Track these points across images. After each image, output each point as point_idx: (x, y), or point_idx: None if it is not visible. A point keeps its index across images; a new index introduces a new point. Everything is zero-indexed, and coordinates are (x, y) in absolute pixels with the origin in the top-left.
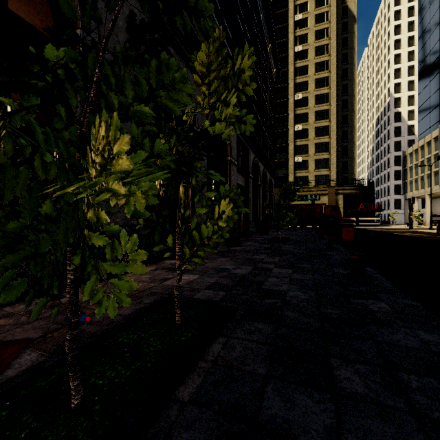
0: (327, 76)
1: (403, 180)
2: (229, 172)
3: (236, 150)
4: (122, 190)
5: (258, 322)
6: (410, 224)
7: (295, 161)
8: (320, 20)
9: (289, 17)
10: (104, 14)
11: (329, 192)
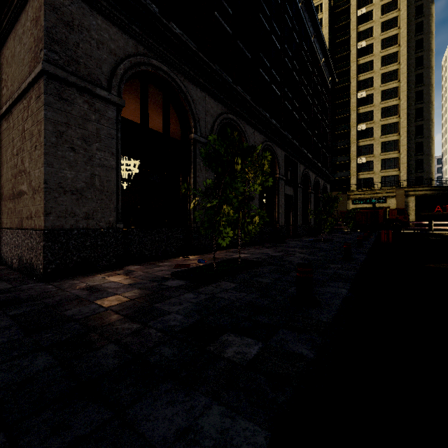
0: (396, 69)
1: None
2: (278, 186)
3: (284, 168)
4: (231, 219)
5: (272, 266)
6: None
7: (357, 162)
8: (387, 10)
9: (351, 13)
10: (202, 119)
11: (397, 194)
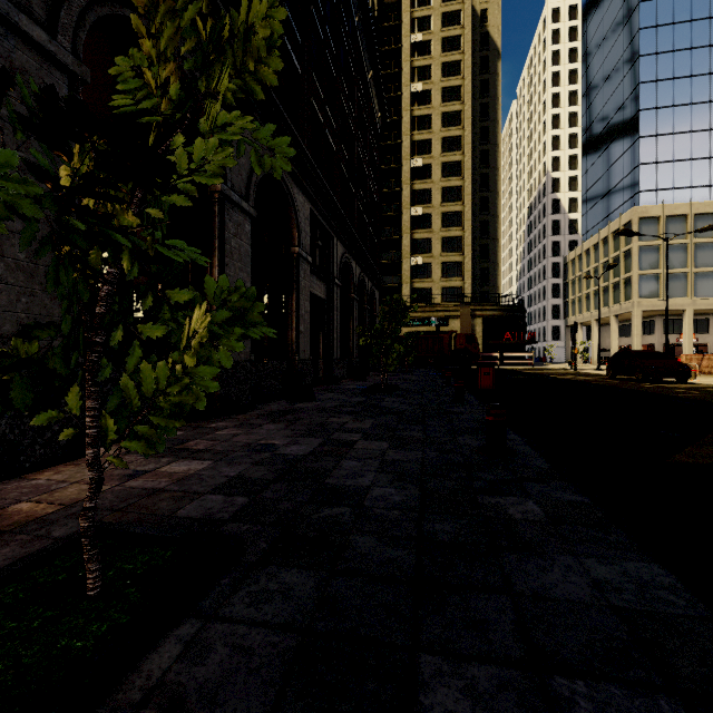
0: (459, 135)
1: (563, 298)
2: (297, 273)
3: (309, 237)
4: None
5: (290, 569)
6: (572, 362)
7: (412, 263)
8: (449, 47)
9: (403, 36)
10: None
11: (462, 313)
